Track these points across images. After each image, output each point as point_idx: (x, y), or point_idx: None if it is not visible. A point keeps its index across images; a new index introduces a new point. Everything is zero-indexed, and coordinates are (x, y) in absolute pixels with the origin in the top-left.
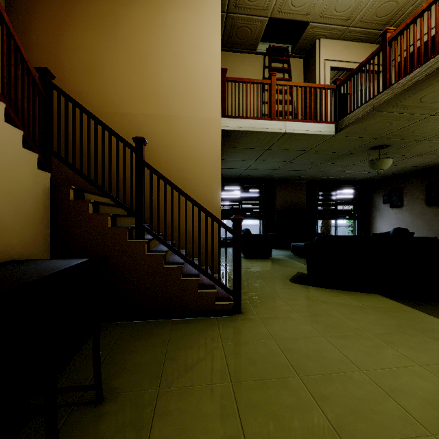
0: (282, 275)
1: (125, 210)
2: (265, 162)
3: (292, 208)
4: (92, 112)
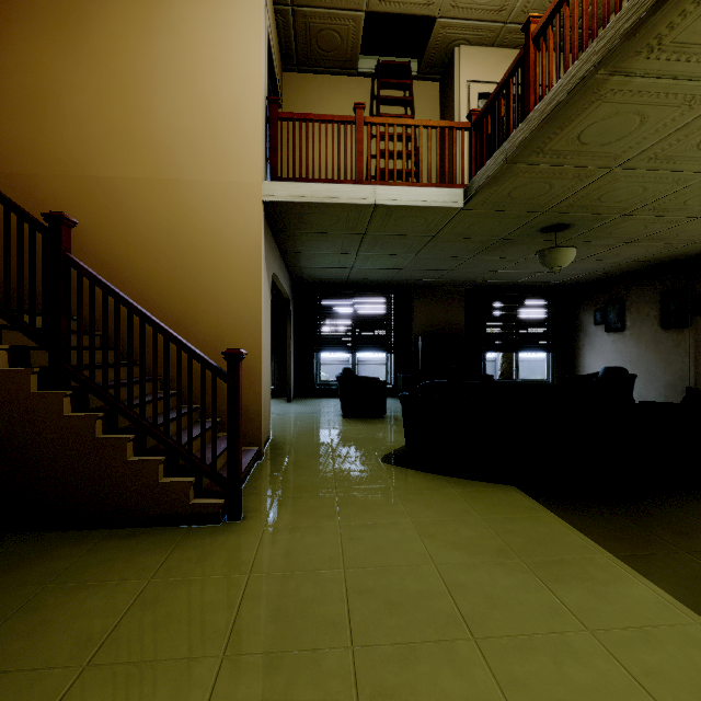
0: (377, 448)
1: (31, 339)
2: (376, 257)
3: (440, 332)
4: (41, 174)
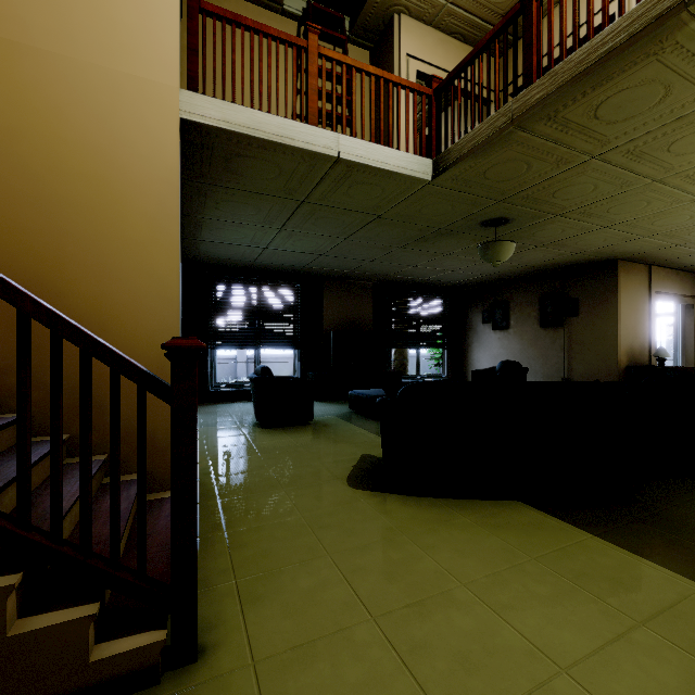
0: (331, 467)
1: None
2: (301, 236)
3: (350, 328)
4: None
